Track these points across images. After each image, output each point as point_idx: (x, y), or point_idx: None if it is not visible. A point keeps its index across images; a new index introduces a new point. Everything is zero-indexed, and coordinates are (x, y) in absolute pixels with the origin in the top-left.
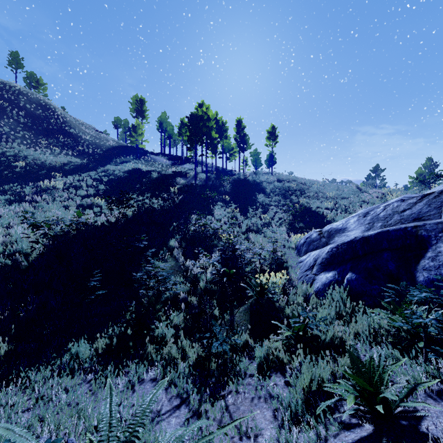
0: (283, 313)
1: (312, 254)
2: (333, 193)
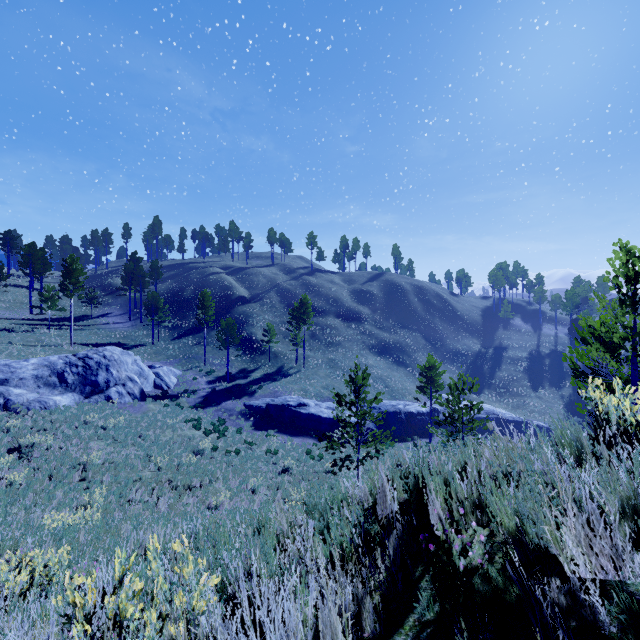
0: None
1: None
2: None
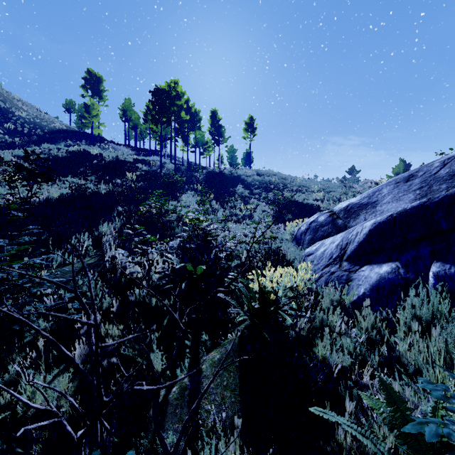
0: (310, 356)
1: (328, 241)
2: (319, 186)
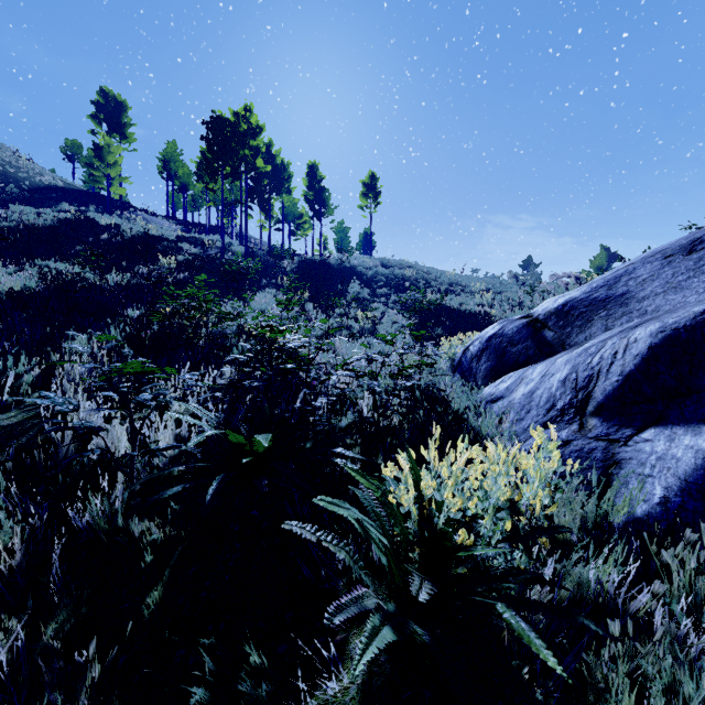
0: None
1: (536, 372)
2: (483, 285)
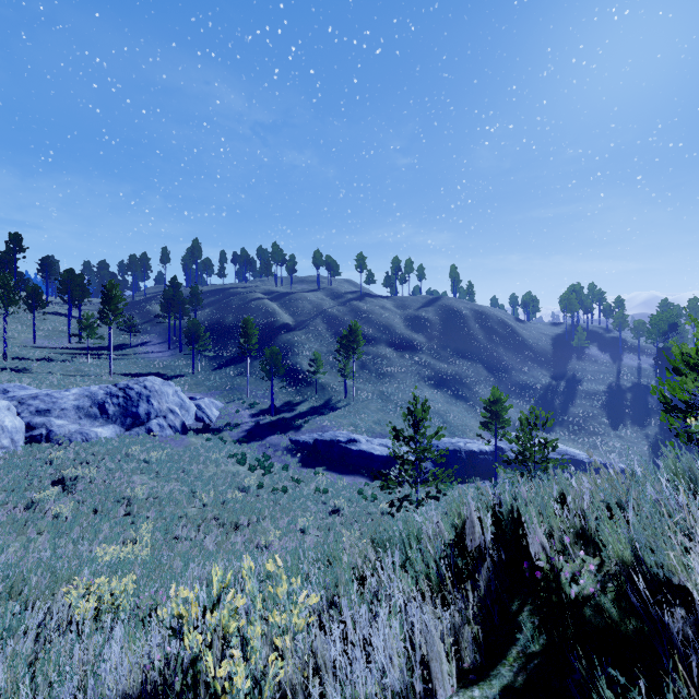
0: None
1: None
2: None
